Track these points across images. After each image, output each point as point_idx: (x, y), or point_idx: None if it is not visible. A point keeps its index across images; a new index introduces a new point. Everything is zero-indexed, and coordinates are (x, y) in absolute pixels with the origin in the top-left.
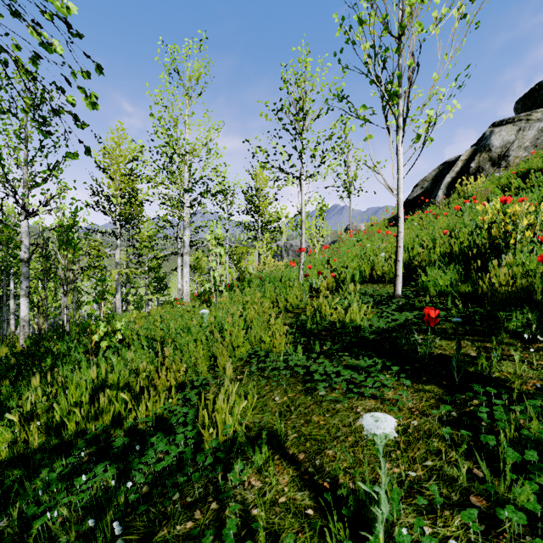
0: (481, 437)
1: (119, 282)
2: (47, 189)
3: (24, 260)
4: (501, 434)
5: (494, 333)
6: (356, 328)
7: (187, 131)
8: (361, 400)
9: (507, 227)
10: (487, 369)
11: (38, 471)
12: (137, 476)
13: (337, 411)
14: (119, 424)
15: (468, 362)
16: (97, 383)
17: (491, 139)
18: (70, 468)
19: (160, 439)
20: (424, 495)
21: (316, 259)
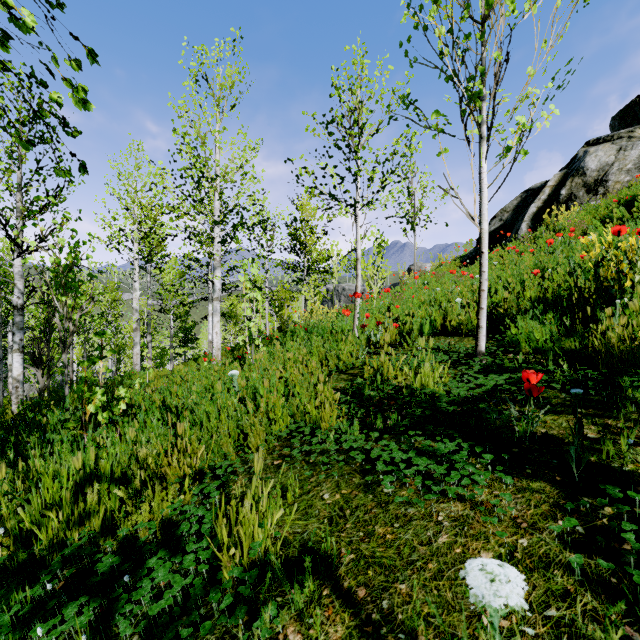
0: (629, 572)
1: (137, 333)
2: (41, 219)
3: (17, 306)
4: None
5: (615, 404)
6: (430, 397)
7: (217, 151)
8: (442, 502)
9: (622, 266)
10: (615, 458)
11: None
12: (122, 623)
13: (410, 520)
14: (112, 530)
15: (589, 448)
16: (81, 476)
17: (586, 161)
18: (32, 605)
19: (162, 560)
20: None
21: (374, 305)
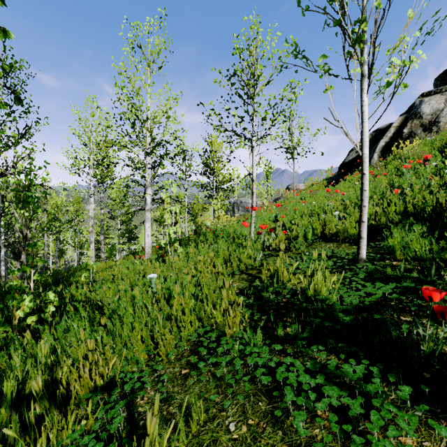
0: None
1: (92, 234)
2: (5, 149)
3: None
4: None
5: None
6: (325, 304)
7: (148, 101)
8: None
9: None
10: None
11: None
12: None
13: None
14: None
15: None
16: None
17: (421, 107)
18: None
19: None
20: None
21: (265, 215)
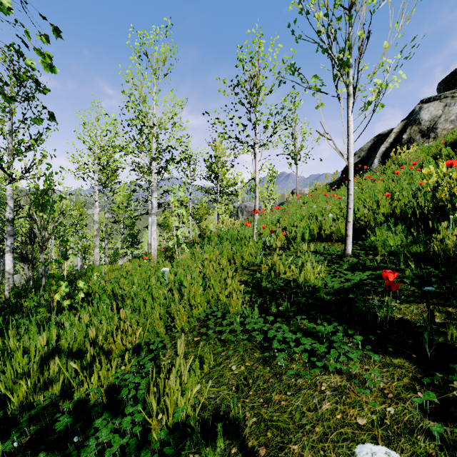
0: None
1: (97, 238)
2: (25, 156)
3: (9, 219)
4: None
5: (453, 296)
6: (311, 288)
7: (154, 107)
8: (324, 374)
9: (453, 190)
10: None
11: None
12: None
13: (299, 389)
14: (70, 393)
15: (437, 332)
16: (45, 352)
17: (421, 114)
18: None
19: (105, 421)
20: None
21: (268, 218)
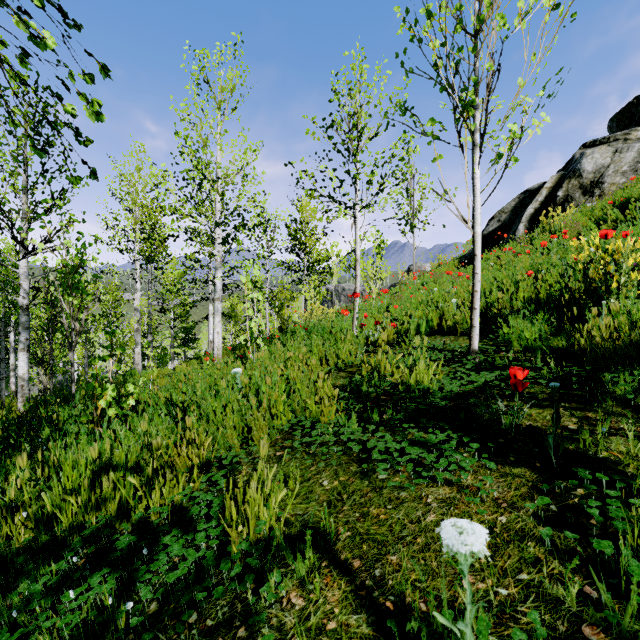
0: (592, 541)
1: (139, 332)
2: (49, 222)
3: (22, 307)
4: (618, 537)
5: (596, 399)
6: (424, 392)
7: (219, 153)
8: (431, 486)
9: (608, 268)
10: (591, 447)
11: (18, 580)
12: (142, 590)
13: (401, 502)
14: (127, 515)
15: (567, 438)
16: (98, 464)
17: (582, 163)
18: (59, 577)
19: (176, 537)
20: (520, 623)
21: (373, 305)
